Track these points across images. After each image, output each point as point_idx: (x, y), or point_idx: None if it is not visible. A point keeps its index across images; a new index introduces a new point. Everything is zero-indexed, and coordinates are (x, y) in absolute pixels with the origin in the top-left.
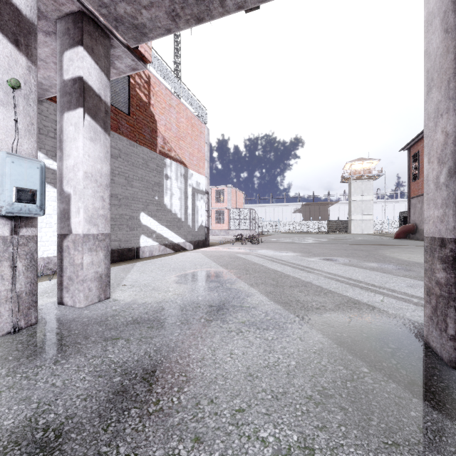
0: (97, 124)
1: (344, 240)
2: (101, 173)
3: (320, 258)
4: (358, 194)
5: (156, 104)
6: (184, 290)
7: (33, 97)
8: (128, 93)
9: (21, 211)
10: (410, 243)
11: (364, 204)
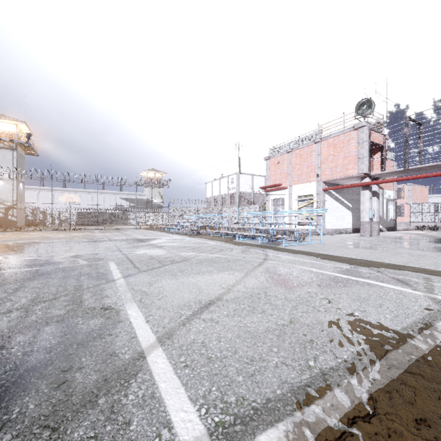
0: (377, 198)
1: None
2: (378, 208)
3: None
4: None
5: None
6: (398, 236)
7: (371, 199)
8: None
9: (373, 218)
10: None
11: None
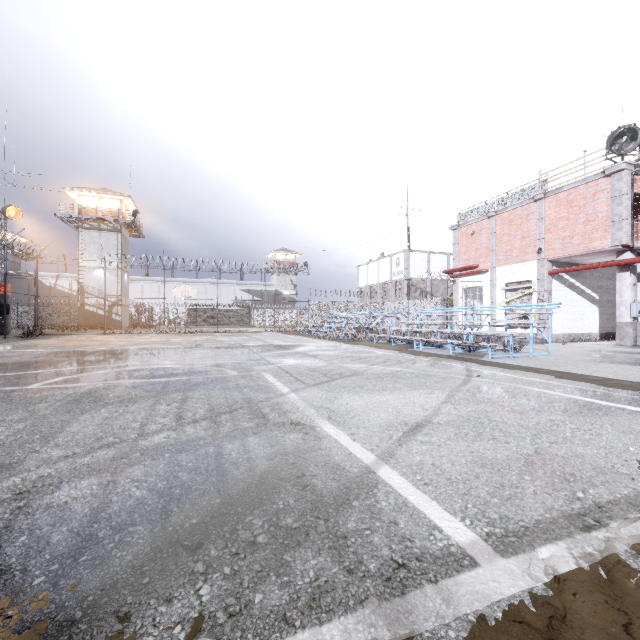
0: None
1: None
2: None
3: None
4: None
5: None
6: None
7: (636, 285)
8: None
9: (639, 316)
10: None
11: None
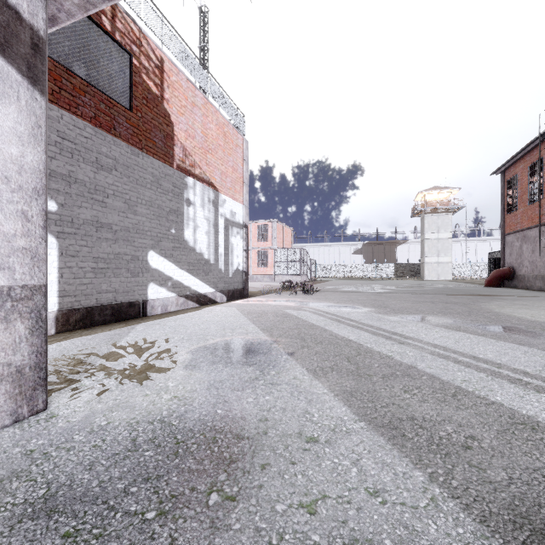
0: (11, 65)
1: (422, 288)
2: (21, 165)
3: (406, 317)
4: (433, 231)
5: (172, 99)
6: (193, 386)
7: None
8: (129, 79)
9: None
10: (510, 292)
11: (440, 244)
